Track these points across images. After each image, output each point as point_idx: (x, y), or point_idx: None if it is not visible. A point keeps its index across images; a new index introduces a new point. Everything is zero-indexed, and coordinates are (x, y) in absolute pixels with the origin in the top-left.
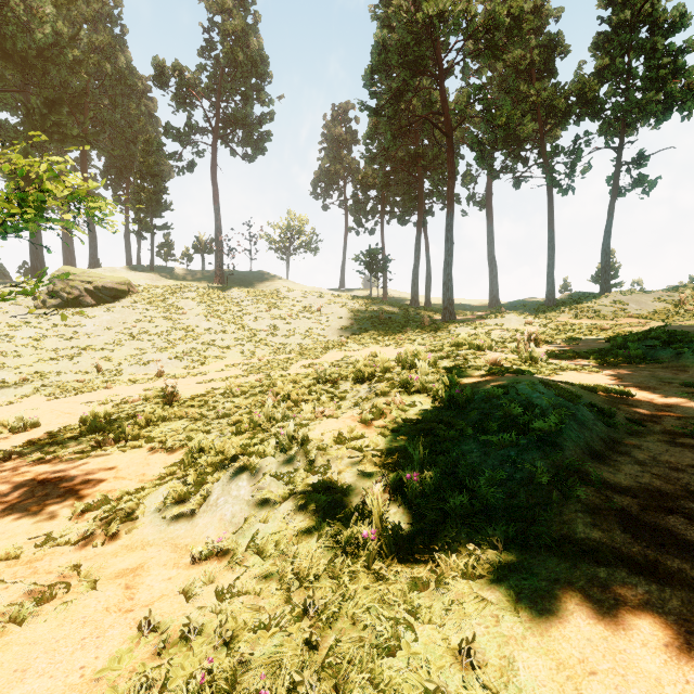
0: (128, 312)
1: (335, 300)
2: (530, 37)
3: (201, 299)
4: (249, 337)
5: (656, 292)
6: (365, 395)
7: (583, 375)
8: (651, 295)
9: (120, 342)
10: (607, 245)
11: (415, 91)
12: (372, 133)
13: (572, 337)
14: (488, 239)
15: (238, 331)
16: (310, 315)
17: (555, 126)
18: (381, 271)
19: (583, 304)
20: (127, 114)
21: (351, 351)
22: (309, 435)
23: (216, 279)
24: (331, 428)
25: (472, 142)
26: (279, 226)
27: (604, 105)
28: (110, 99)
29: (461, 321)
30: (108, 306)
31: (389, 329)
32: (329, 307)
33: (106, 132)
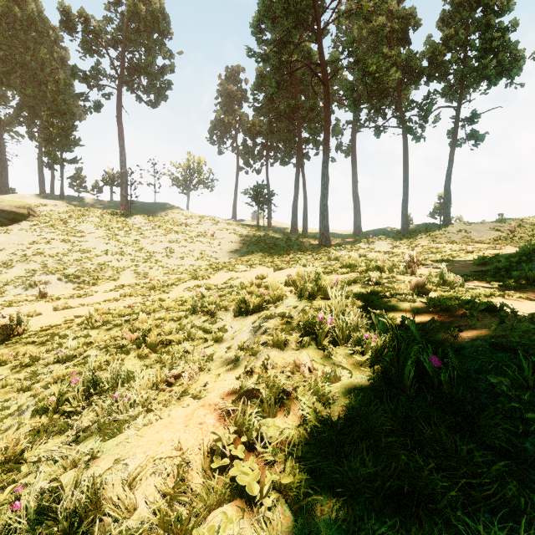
0: (25, 234)
1: (227, 227)
2: (394, 3)
3: (102, 224)
4: (145, 259)
5: (489, 223)
6: (250, 336)
7: (518, 303)
8: (486, 225)
9: (12, 262)
10: (449, 185)
11: (297, 43)
12: (259, 84)
13: (444, 259)
14: (353, 179)
15: (134, 253)
16: (204, 239)
17: (410, 85)
18: (266, 203)
19: (436, 231)
20: (39, 59)
21: (239, 272)
22: (106, 486)
23: (121, 207)
24: (166, 455)
25: (341, 99)
26: (180, 165)
27: (449, 69)
28: (20, 42)
29: (337, 245)
30: (6, 228)
31: (274, 251)
32: (221, 233)
33: (17, 72)
